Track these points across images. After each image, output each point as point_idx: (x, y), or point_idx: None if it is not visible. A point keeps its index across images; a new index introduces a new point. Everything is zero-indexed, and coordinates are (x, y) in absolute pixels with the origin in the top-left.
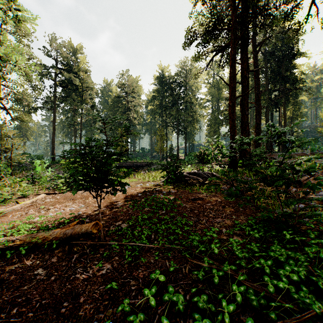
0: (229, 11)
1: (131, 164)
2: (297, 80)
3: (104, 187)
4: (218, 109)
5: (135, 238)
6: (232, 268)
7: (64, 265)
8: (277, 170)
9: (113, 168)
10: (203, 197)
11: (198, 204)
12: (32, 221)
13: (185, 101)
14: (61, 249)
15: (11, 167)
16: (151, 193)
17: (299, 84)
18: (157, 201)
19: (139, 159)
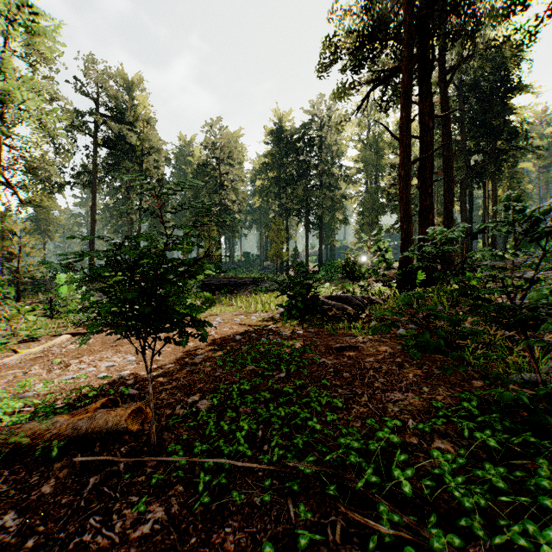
0: (400, 9)
1: (227, 281)
2: (516, 134)
3: (160, 330)
4: (376, 185)
5: (222, 439)
6: (453, 541)
7: (65, 503)
8: (546, 298)
9: (194, 288)
10: (358, 343)
11: (348, 358)
12: (30, 391)
13: (320, 171)
14: (68, 460)
15: (18, 286)
16: (260, 334)
17: (519, 140)
18: (271, 350)
19: (240, 272)
